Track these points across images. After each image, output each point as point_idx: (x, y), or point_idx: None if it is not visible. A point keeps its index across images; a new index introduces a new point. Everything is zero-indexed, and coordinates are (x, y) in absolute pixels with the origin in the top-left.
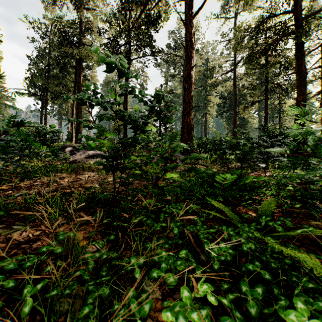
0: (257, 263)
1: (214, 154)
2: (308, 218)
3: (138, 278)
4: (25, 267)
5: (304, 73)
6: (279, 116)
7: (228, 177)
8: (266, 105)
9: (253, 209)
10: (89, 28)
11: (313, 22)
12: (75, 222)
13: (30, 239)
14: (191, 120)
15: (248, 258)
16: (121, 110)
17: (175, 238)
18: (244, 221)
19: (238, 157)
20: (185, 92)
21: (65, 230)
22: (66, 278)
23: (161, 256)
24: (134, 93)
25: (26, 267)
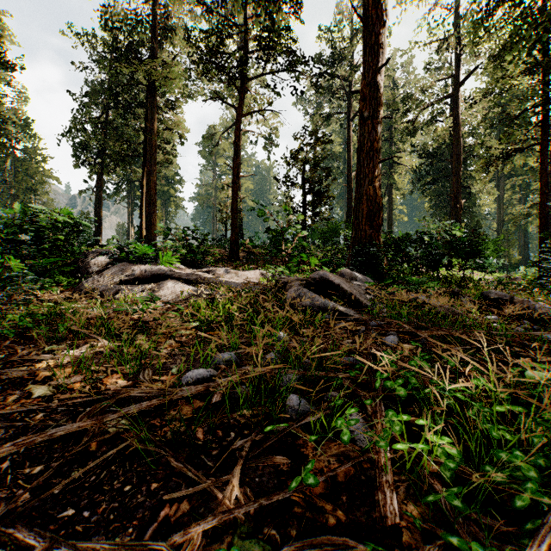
0: None
1: (420, 266)
2: None
3: None
4: None
5: None
6: (550, 186)
7: None
8: (545, 157)
9: None
10: (171, 33)
11: None
12: None
13: None
14: (379, 190)
15: None
16: None
17: None
18: None
19: None
20: (364, 126)
21: None
22: None
23: None
24: None
25: None
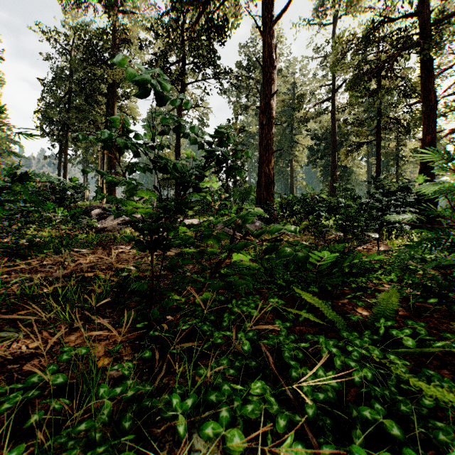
0: (377, 406)
1: (303, 218)
2: (448, 318)
3: (182, 433)
4: (1, 412)
5: (433, 102)
6: (397, 164)
7: (325, 255)
8: (379, 149)
9: (364, 305)
10: (127, 40)
11: (446, 30)
12: (94, 325)
13: (23, 355)
14: (272, 170)
15: (361, 391)
16: (160, 157)
17: (246, 354)
18: (351, 323)
19: (340, 225)
20: (263, 130)
21: (77, 340)
22: (68, 428)
23: (222, 392)
24: (181, 129)
25: (2, 412)
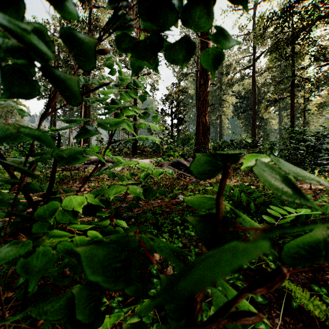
0: None
1: None
2: None
3: None
4: None
5: None
6: (304, 116)
7: (300, 212)
8: (293, 103)
9: None
10: (98, 27)
11: None
12: None
13: None
14: (208, 120)
15: None
16: None
17: None
18: None
19: None
20: (201, 88)
21: None
22: None
23: None
24: None
25: None
